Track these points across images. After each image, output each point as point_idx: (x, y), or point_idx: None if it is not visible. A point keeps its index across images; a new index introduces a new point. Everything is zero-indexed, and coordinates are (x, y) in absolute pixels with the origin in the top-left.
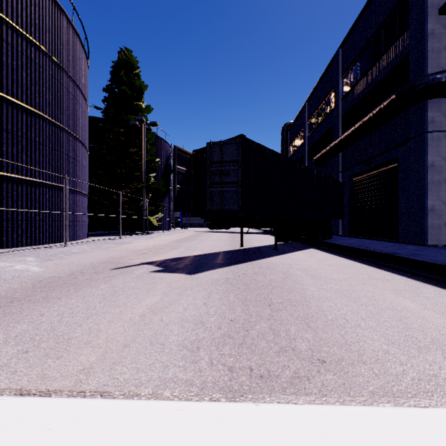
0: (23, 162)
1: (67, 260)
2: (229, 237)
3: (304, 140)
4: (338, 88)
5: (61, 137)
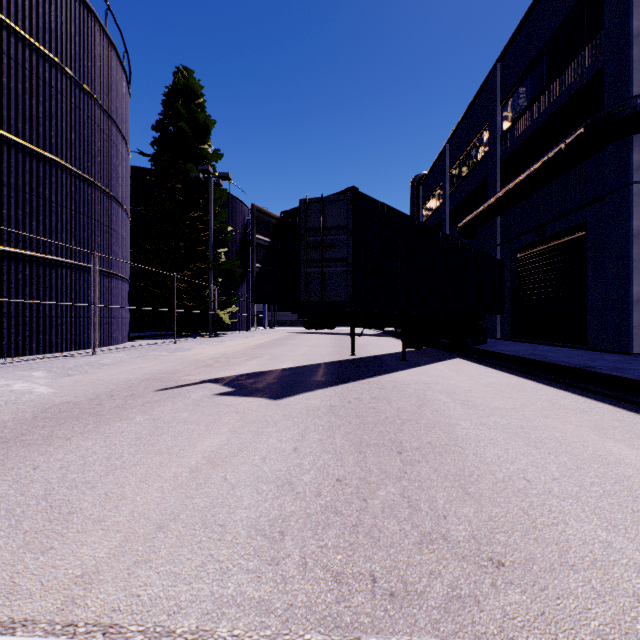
0: (32, 232)
1: (94, 376)
2: (334, 342)
3: (443, 199)
4: (494, 122)
5: (89, 195)
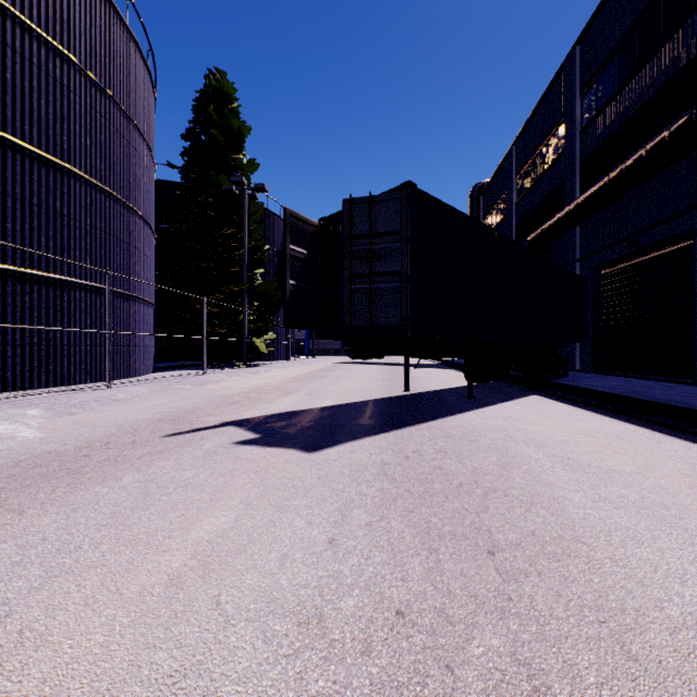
0: (41, 248)
1: (98, 416)
2: (383, 373)
3: (509, 210)
4: (572, 116)
5: (107, 208)
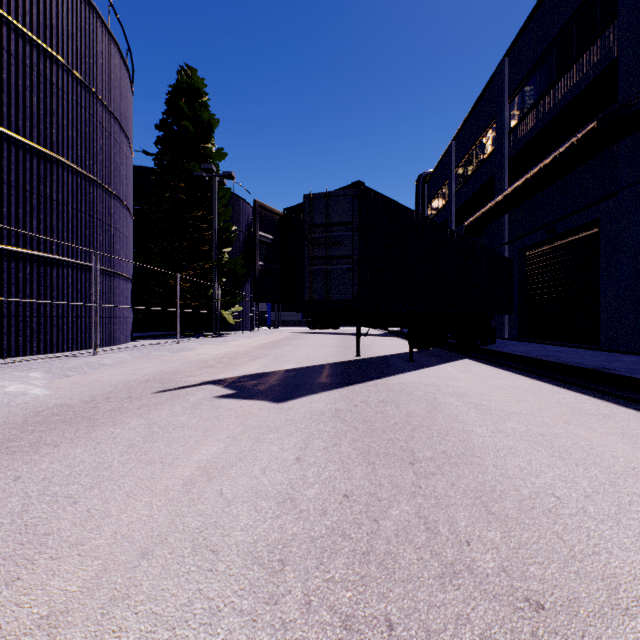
0: (33, 230)
1: (92, 377)
2: (339, 342)
3: (449, 197)
4: (502, 118)
5: (91, 194)
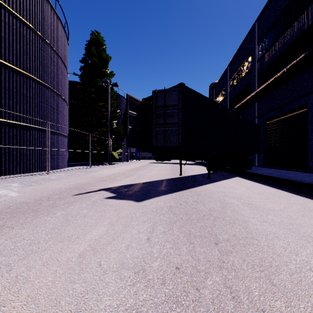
0: (17, 111)
1: (43, 186)
2: (170, 167)
3: (226, 94)
4: (254, 53)
5: (47, 93)
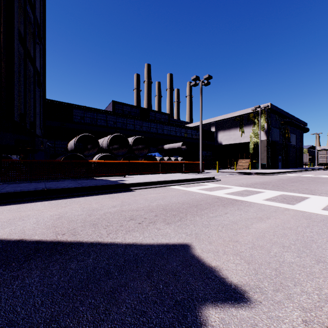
0: None
1: None
2: None
3: None
4: None
5: None
